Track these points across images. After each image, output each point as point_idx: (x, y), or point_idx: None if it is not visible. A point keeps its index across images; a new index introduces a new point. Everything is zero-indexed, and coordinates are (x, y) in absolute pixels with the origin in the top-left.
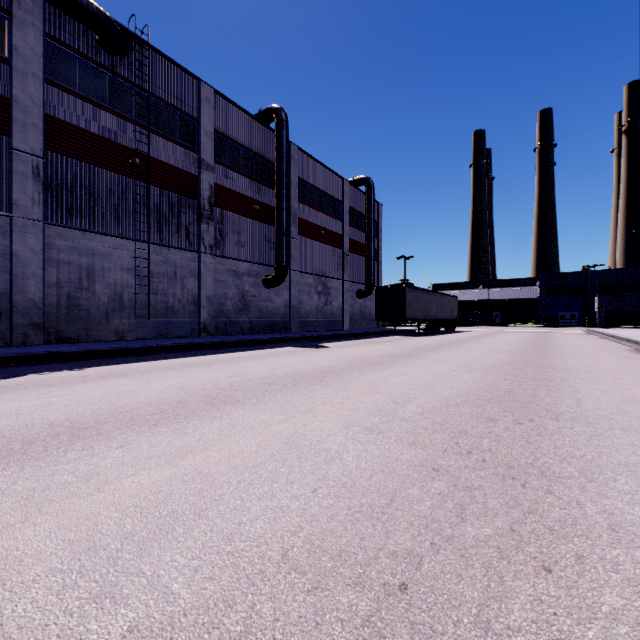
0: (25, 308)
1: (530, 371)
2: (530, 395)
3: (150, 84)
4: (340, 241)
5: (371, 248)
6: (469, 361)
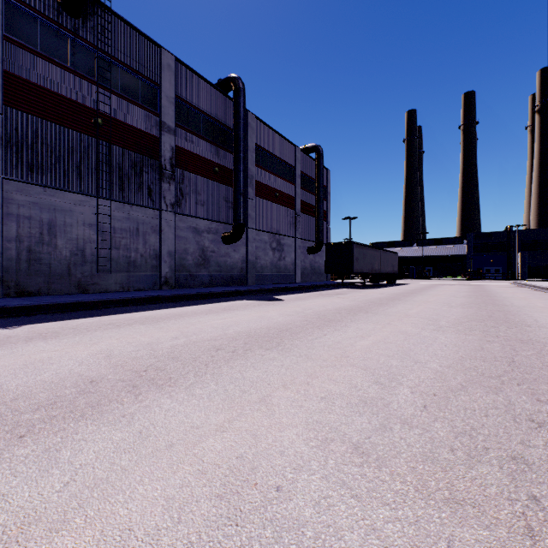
0: None
1: (507, 330)
2: (545, 368)
3: (112, 48)
4: (293, 202)
5: (320, 209)
6: (431, 316)
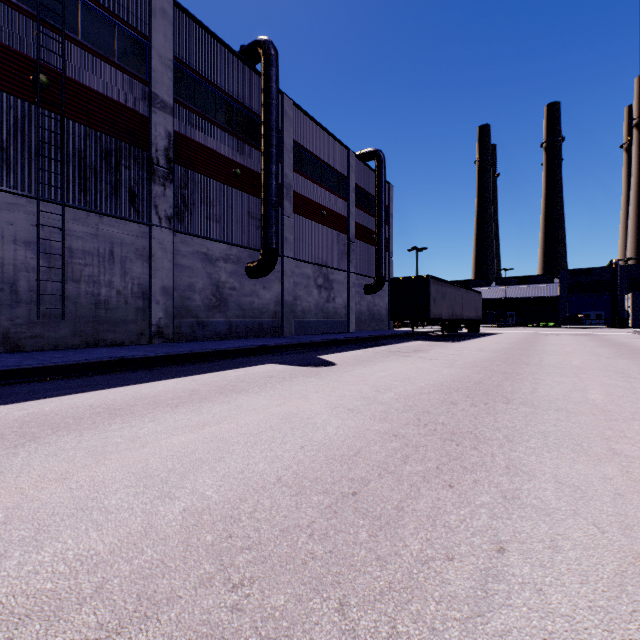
0: None
1: None
2: None
3: None
4: (345, 225)
5: (382, 234)
6: None
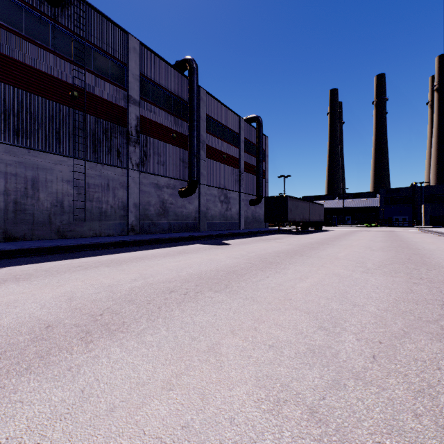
0: None
1: (428, 272)
2: None
3: (87, 33)
4: (237, 163)
5: (260, 168)
6: (358, 259)
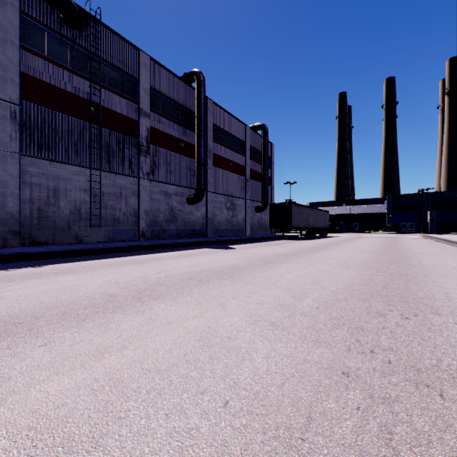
0: (5, 219)
1: (395, 268)
2: (404, 289)
3: (102, 52)
4: (243, 170)
5: (266, 176)
6: (344, 259)
